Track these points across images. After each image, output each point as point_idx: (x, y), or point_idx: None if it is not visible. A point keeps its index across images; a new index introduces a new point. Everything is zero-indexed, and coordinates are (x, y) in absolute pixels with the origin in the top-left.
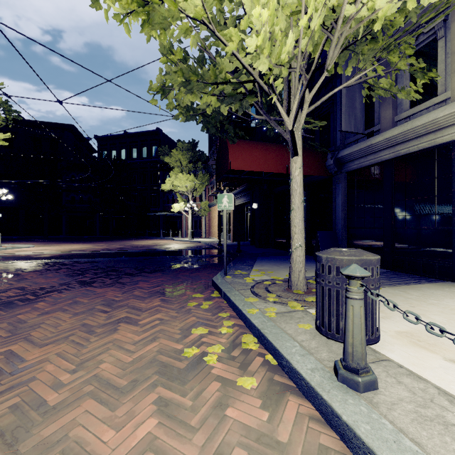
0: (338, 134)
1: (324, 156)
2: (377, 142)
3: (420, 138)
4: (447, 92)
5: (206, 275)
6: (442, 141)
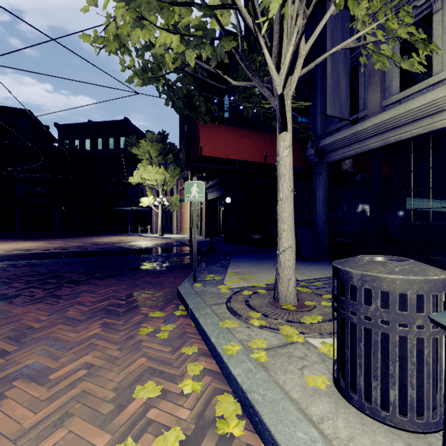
0: (318, 122)
1: (304, 146)
2: (364, 129)
3: (414, 124)
4: (445, 71)
5: (172, 280)
6: (440, 126)
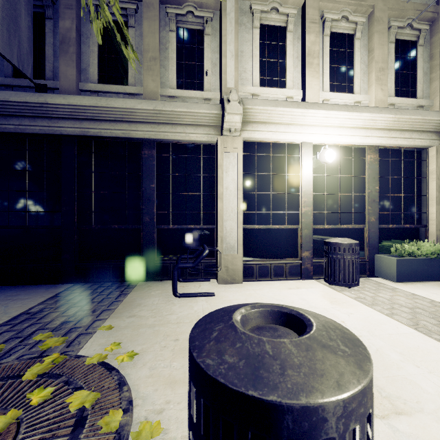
0: None
1: None
2: (57, 104)
3: (114, 124)
4: (138, 87)
5: None
6: (136, 136)
